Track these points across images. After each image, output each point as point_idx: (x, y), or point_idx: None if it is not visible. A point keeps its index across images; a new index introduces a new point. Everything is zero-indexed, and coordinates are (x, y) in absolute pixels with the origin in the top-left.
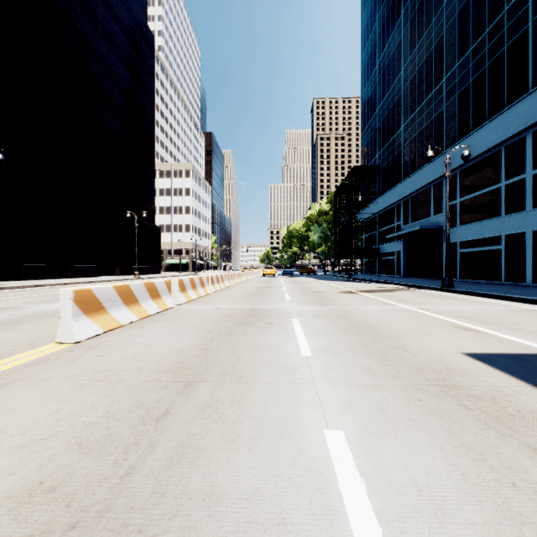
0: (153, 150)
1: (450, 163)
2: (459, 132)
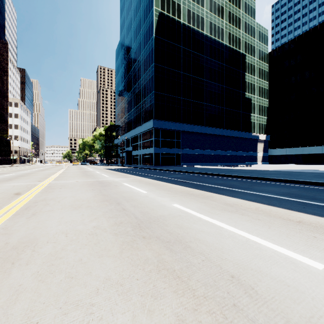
0: (8, 101)
1: (132, 134)
2: (134, 126)
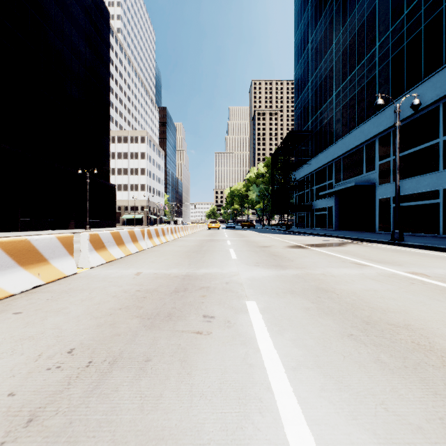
0: (109, 115)
1: (384, 123)
2: (392, 93)
